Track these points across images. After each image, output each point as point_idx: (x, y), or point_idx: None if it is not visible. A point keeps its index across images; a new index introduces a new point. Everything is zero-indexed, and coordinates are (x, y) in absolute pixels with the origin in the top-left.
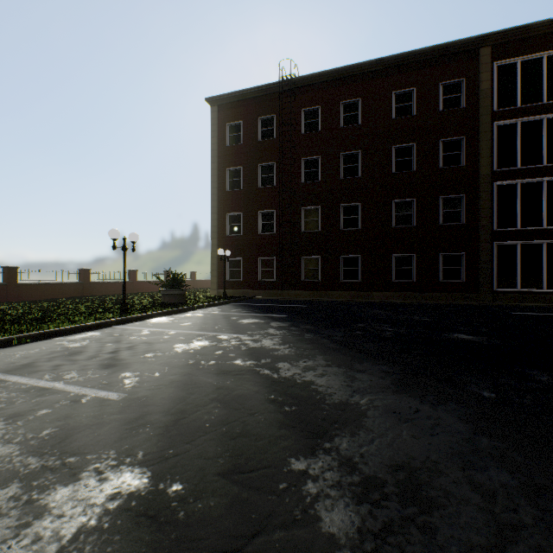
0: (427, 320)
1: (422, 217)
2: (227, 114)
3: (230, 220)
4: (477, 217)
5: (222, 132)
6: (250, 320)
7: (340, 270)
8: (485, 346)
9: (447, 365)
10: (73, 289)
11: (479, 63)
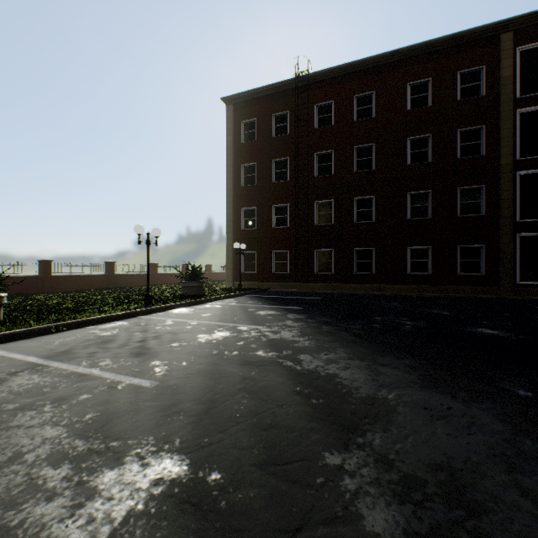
0: (446, 313)
1: (438, 209)
2: (242, 112)
3: (245, 215)
4: (497, 208)
5: (237, 130)
6: (266, 312)
7: (353, 262)
8: (513, 341)
9: (474, 360)
10: (100, 280)
11: (500, 49)
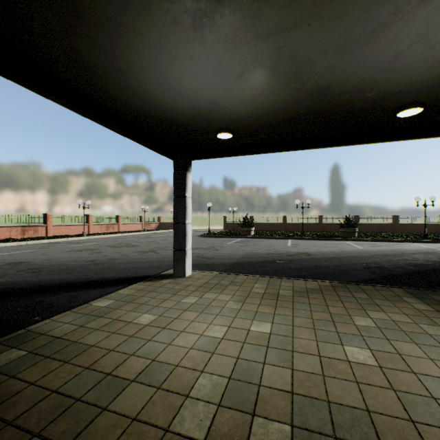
0: None
1: None
2: None
3: None
4: None
5: None
6: None
7: None
8: None
9: None
10: (433, 228)
11: None
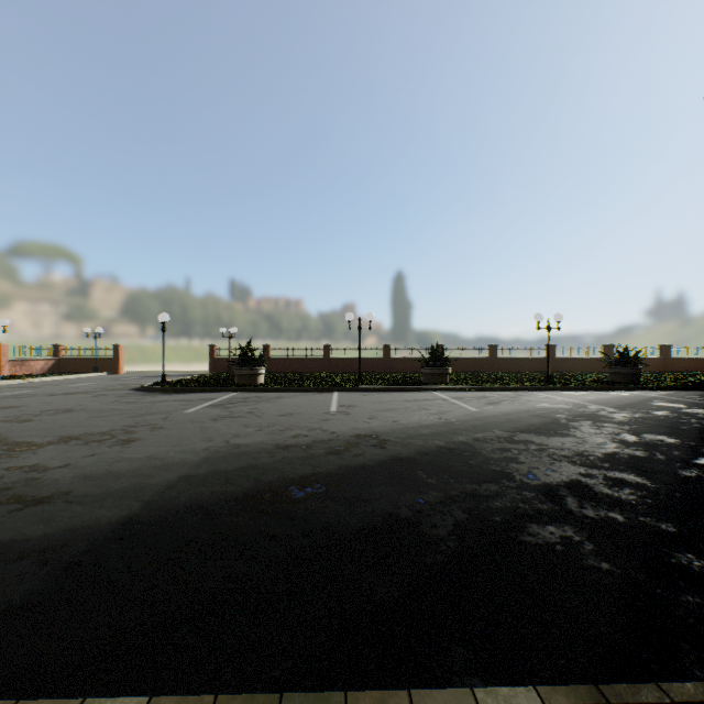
0: None
1: None
2: None
3: None
4: None
5: None
6: (666, 404)
7: None
8: None
9: None
10: (538, 364)
11: None
